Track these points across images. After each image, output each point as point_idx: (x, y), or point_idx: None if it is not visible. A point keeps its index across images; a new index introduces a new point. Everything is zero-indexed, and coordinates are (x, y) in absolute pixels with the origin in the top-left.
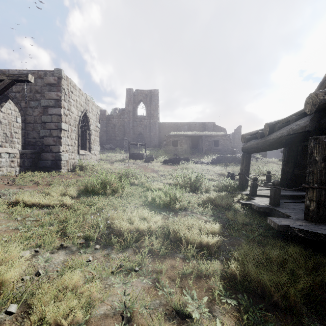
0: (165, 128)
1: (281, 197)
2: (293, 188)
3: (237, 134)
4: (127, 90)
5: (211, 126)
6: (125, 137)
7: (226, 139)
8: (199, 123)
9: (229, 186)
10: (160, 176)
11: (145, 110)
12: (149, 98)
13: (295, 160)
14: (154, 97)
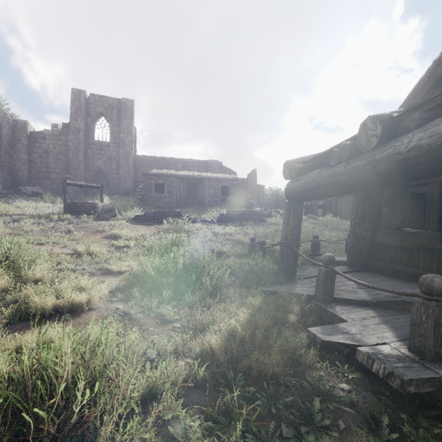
0: (145, 164)
1: (395, 305)
2: (373, 269)
3: (251, 180)
4: (73, 91)
5: (217, 166)
6: (66, 174)
7: (239, 186)
8: (200, 160)
9: (263, 272)
10: (114, 250)
11: (110, 131)
12: (117, 111)
13: (376, 216)
14: (125, 111)
